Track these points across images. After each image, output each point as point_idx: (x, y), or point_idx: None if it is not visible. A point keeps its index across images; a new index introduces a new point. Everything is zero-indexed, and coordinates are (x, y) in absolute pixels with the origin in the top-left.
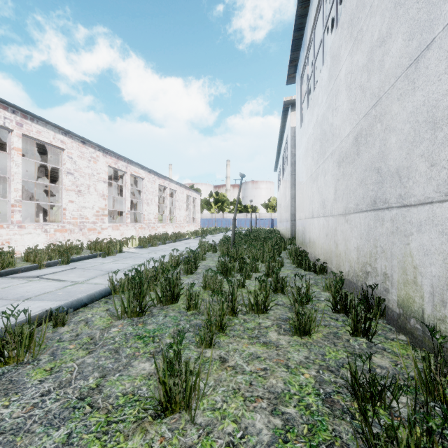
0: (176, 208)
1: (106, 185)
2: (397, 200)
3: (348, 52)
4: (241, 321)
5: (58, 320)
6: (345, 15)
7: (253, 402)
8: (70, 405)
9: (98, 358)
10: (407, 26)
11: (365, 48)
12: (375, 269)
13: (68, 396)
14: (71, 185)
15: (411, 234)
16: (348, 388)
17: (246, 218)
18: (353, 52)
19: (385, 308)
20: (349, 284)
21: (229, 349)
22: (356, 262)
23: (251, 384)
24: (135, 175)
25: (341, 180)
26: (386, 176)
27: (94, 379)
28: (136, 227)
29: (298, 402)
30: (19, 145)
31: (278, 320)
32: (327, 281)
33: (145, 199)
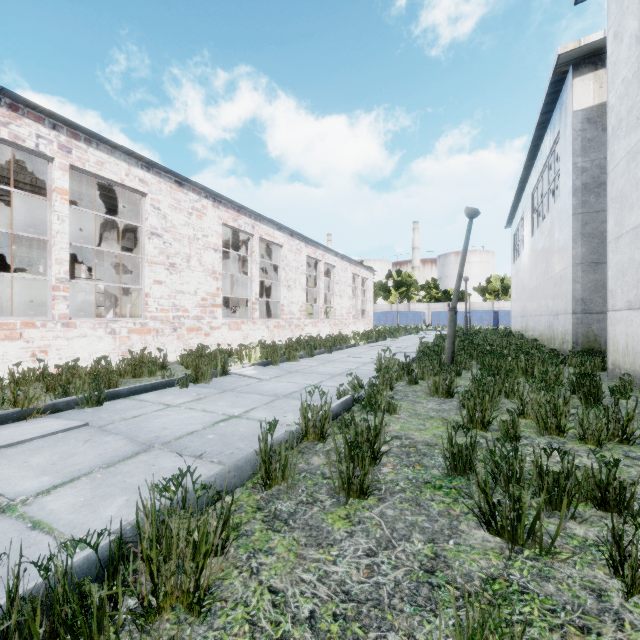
0: (335, 295)
1: (218, 256)
2: None
3: None
4: None
5: None
6: None
7: None
8: None
9: None
10: None
11: None
12: None
13: None
14: (157, 254)
15: None
16: None
17: (446, 310)
18: None
19: None
20: None
21: None
22: None
23: None
24: (267, 240)
25: None
26: None
27: None
28: (270, 326)
29: None
30: (64, 185)
31: None
32: None
33: (285, 280)
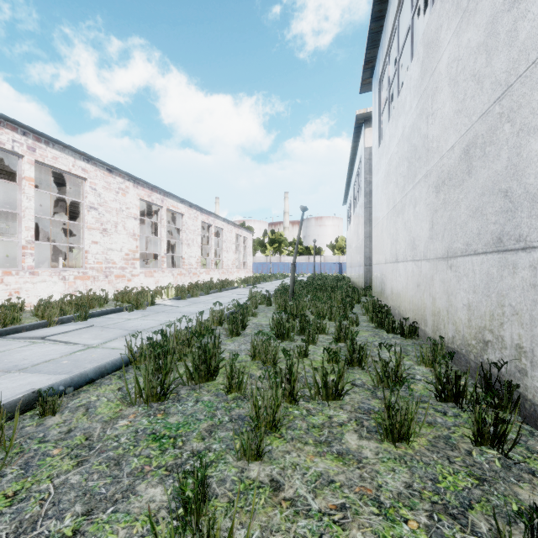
0: (223, 251)
1: (137, 223)
2: None
3: (452, 32)
4: (304, 413)
5: (47, 407)
6: None
7: None
8: None
9: (88, 474)
10: None
11: (481, 19)
12: (500, 339)
13: None
14: (94, 222)
15: None
16: None
17: (308, 261)
18: (460, 30)
19: (519, 398)
20: (454, 355)
21: (285, 464)
22: (466, 325)
23: None
24: (173, 210)
25: (440, 211)
26: (522, 200)
27: (73, 517)
28: (174, 274)
29: None
30: (31, 174)
31: (357, 413)
32: (422, 350)
33: (186, 240)
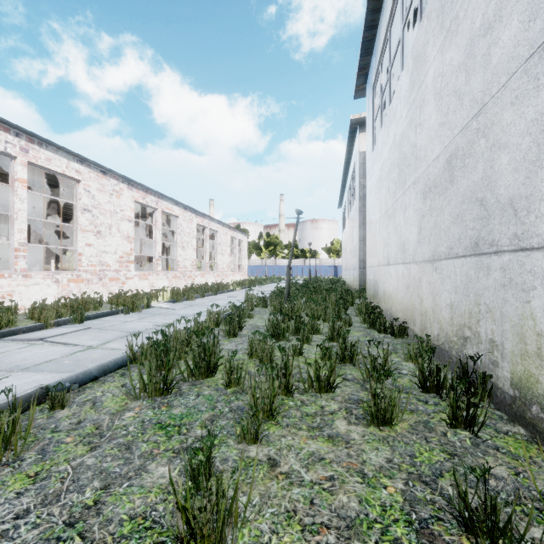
0: (218, 253)
1: (131, 225)
2: (510, 242)
3: (437, 49)
4: (298, 403)
5: (56, 401)
6: (433, 2)
7: (316, 533)
8: (53, 535)
9: (102, 457)
10: (527, 2)
11: (461, 41)
12: (477, 334)
13: (53, 519)
14: (88, 224)
15: (532, 289)
16: (454, 515)
17: (303, 264)
18: (444, 49)
19: (492, 387)
20: (439, 352)
21: (281, 446)
22: (449, 323)
23: (312, 503)
24: (167, 212)
25: (427, 217)
26: (494, 209)
27: (93, 491)
28: (169, 277)
29: (381, 534)
30: (24, 176)
31: (347, 403)
32: (410, 347)
33: (180, 242)
